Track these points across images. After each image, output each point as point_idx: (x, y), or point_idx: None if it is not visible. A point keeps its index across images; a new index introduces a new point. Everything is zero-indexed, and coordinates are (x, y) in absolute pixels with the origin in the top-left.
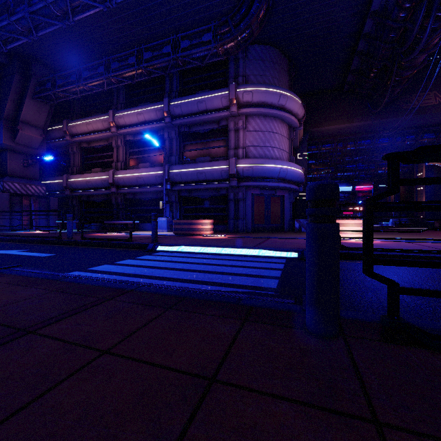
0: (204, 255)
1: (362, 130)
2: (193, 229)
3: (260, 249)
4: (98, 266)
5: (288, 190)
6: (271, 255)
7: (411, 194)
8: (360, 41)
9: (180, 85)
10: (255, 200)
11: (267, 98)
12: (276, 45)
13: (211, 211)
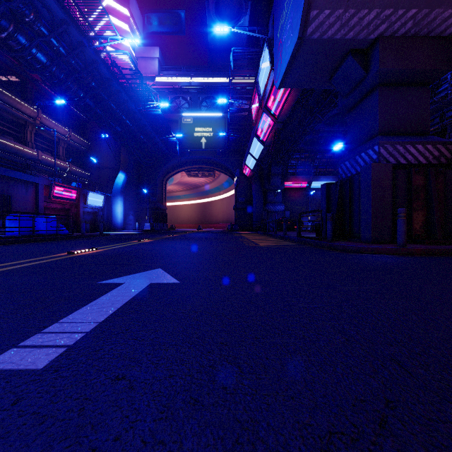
0: None
1: None
2: None
3: None
4: None
5: None
6: None
7: None
8: None
9: None
10: None
11: None
12: None
13: None
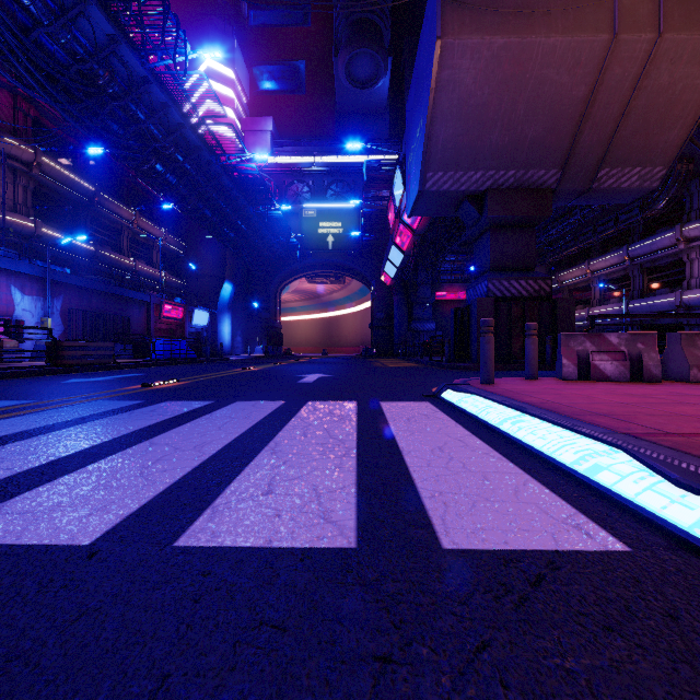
0: None
1: None
2: None
3: None
4: None
5: None
6: None
7: None
8: None
9: (643, 226)
10: None
11: None
12: None
13: None
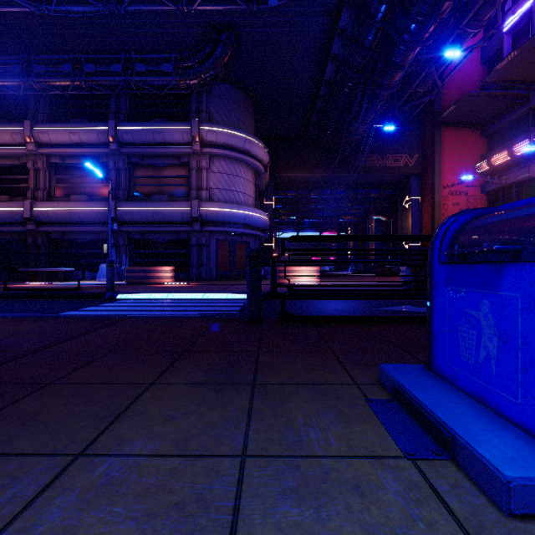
0: (172, 301)
1: (323, 180)
2: (151, 277)
3: (225, 293)
4: (64, 312)
5: (254, 236)
6: (234, 298)
7: (366, 243)
8: (318, 101)
9: (130, 107)
10: (219, 246)
11: (232, 141)
12: (242, 86)
13: (169, 256)
